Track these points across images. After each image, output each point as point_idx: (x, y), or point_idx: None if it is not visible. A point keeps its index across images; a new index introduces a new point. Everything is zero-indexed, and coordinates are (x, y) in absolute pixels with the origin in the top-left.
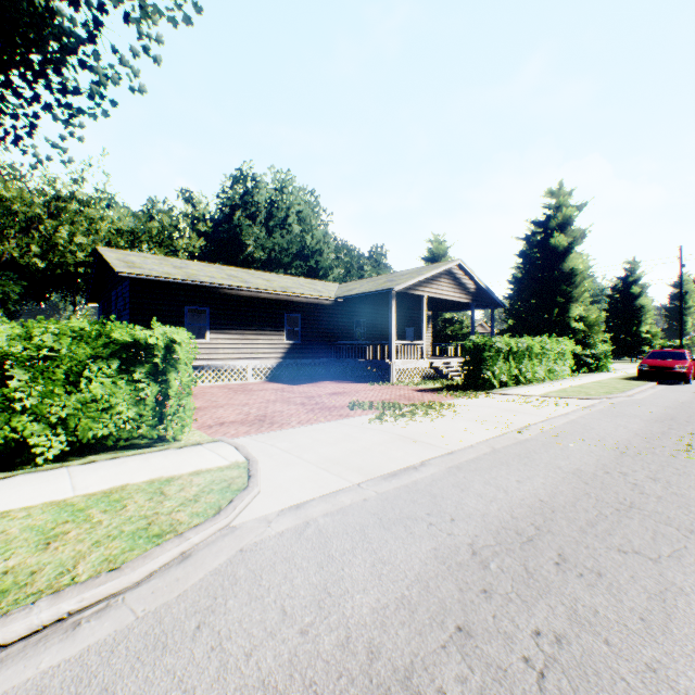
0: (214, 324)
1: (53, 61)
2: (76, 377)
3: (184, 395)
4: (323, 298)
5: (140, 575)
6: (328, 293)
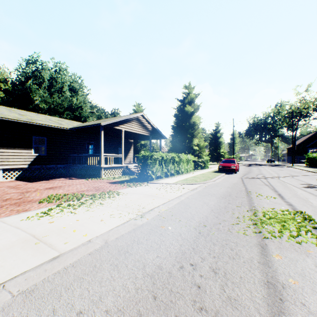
0: None
1: None
2: None
3: None
4: (60, 127)
5: None
6: (67, 126)
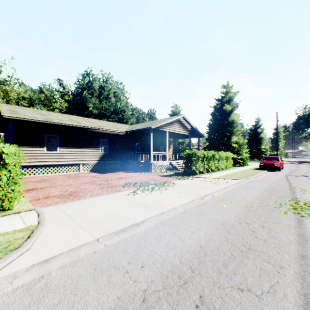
0: (61, 143)
1: None
2: None
3: (12, 184)
4: (119, 131)
5: None
6: (122, 129)
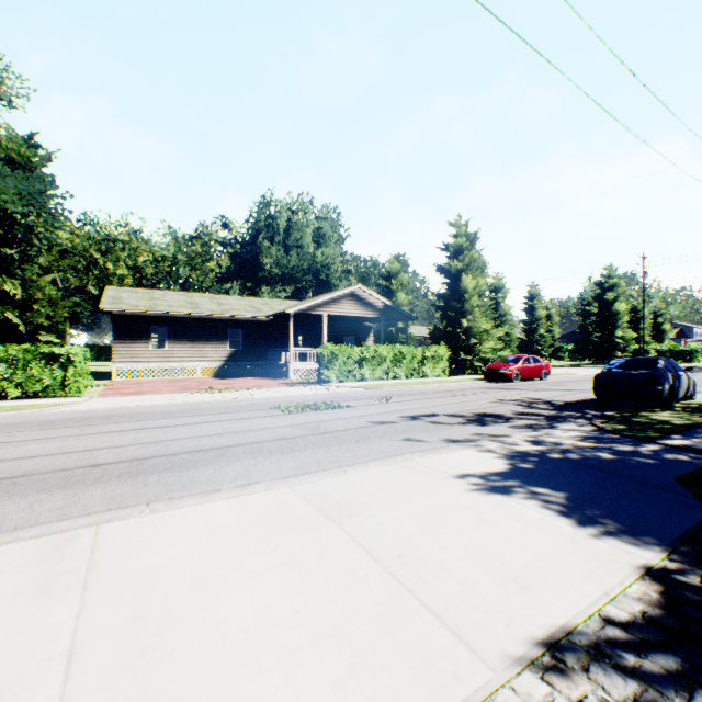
0: (172, 337)
1: (19, 241)
2: (28, 367)
3: (78, 376)
4: (254, 317)
5: (1, 414)
6: (265, 313)
